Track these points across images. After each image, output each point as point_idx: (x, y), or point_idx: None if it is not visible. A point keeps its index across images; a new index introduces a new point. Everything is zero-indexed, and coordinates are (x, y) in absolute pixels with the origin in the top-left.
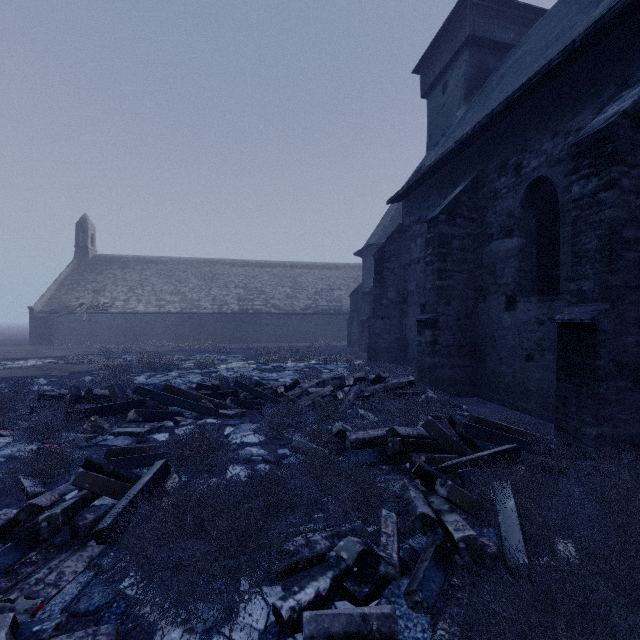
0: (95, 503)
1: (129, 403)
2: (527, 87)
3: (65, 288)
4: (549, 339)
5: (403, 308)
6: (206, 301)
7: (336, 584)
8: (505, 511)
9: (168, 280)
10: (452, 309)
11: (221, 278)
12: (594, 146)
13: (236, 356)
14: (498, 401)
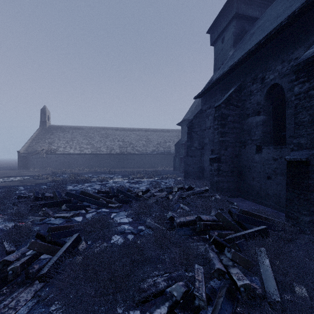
0: (41, 257)
1: (62, 201)
2: (268, 37)
3: (35, 141)
4: (280, 168)
5: (202, 151)
6: (103, 148)
7: (170, 310)
8: (264, 266)
9: (85, 137)
10: (228, 152)
11: (111, 136)
12: (307, 66)
13: (118, 175)
14: (252, 200)
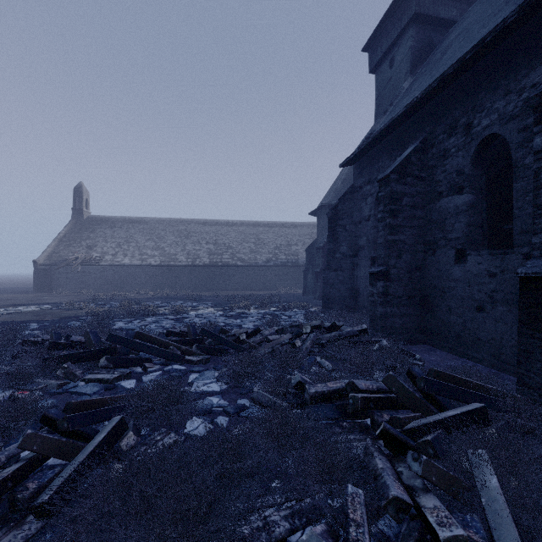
0: (49, 462)
1: (101, 350)
2: (480, 47)
3: (63, 244)
4: (501, 291)
5: (354, 261)
6: (182, 255)
7: None
8: (488, 492)
9: (150, 237)
10: (403, 262)
11: (194, 235)
12: None
13: (206, 303)
14: (448, 349)
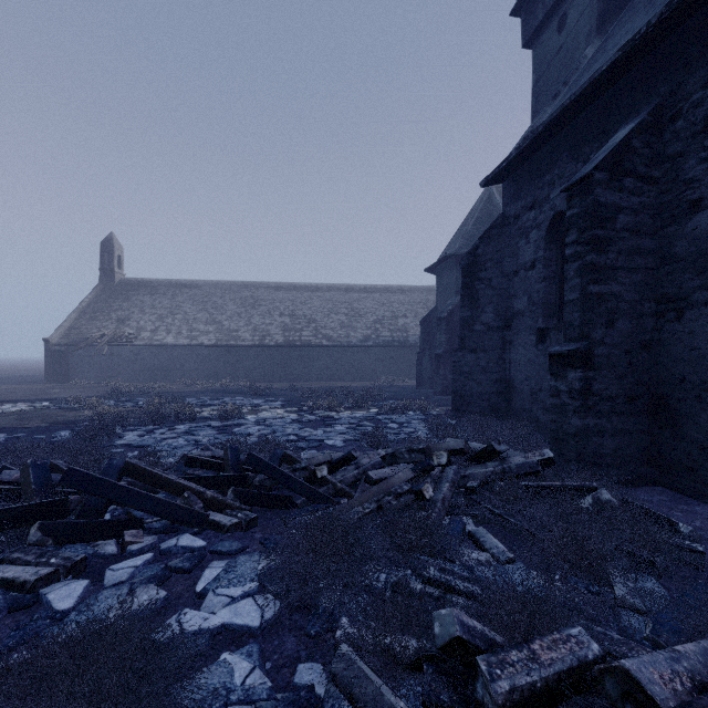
0: None
1: (36, 507)
2: None
3: (86, 317)
4: None
5: (505, 336)
6: (246, 331)
7: None
8: None
9: (203, 307)
10: (617, 334)
11: (264, 304)
12: None
13: (275, 400)
14: None
